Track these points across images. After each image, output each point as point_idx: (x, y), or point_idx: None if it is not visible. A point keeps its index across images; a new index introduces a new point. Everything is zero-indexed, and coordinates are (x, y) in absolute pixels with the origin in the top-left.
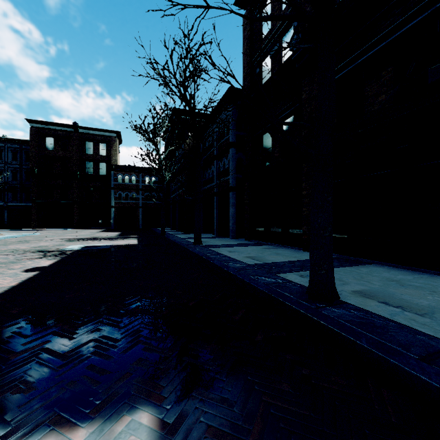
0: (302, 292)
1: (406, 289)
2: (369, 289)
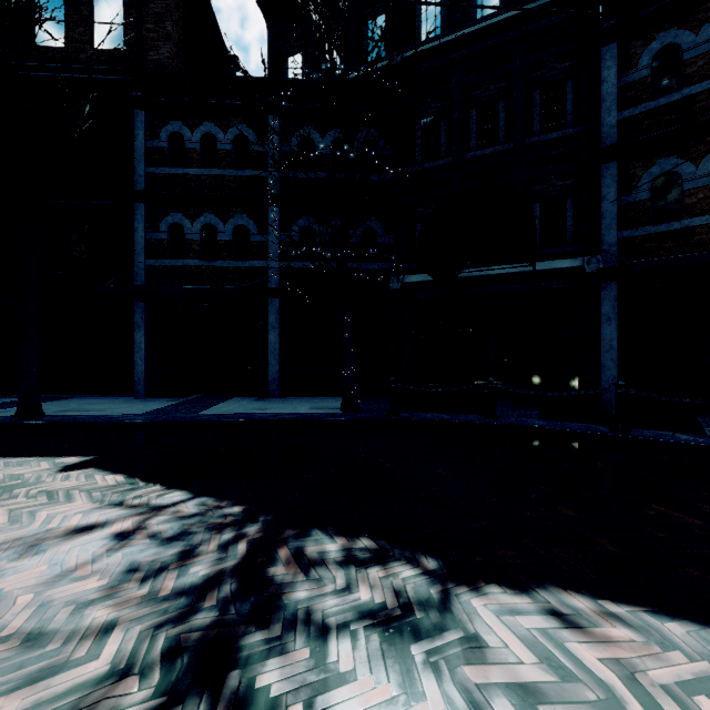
0: (10, 418)
1: (96, 405)
2: (69, 409)
